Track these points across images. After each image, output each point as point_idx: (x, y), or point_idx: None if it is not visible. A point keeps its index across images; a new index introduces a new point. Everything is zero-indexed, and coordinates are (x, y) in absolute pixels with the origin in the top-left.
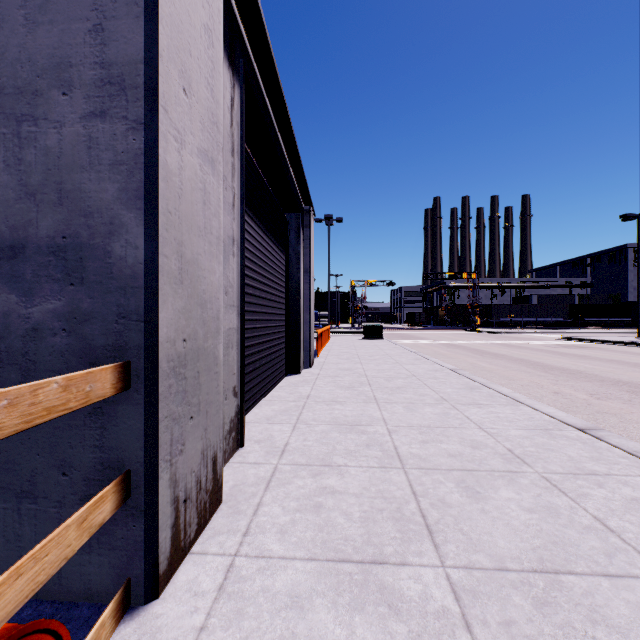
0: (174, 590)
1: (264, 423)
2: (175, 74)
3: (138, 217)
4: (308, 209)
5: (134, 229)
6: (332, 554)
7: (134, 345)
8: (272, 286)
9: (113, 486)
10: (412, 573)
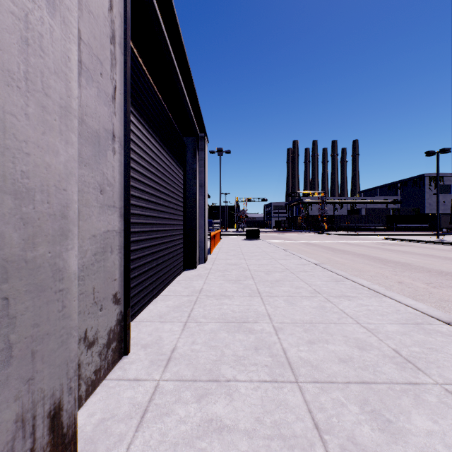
0: None
1: (156, 322)
2: None
3: None
4: (202, 136)
5: None
6: None
7: None
8: (170, 195)
9: None
10: None
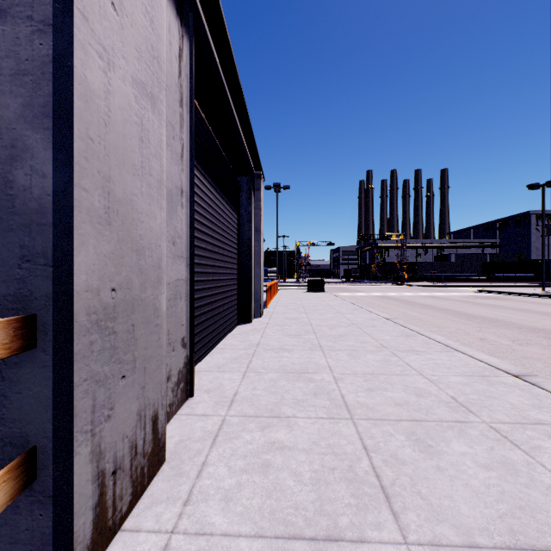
0: None
1: (215, 371)
2: None
3: (46, 139)
4: (258, 174)
5: (41, 153)
6: (281, 528)
7: (41, 295)
8: (224, 242)
9: (4, 473)
10: None
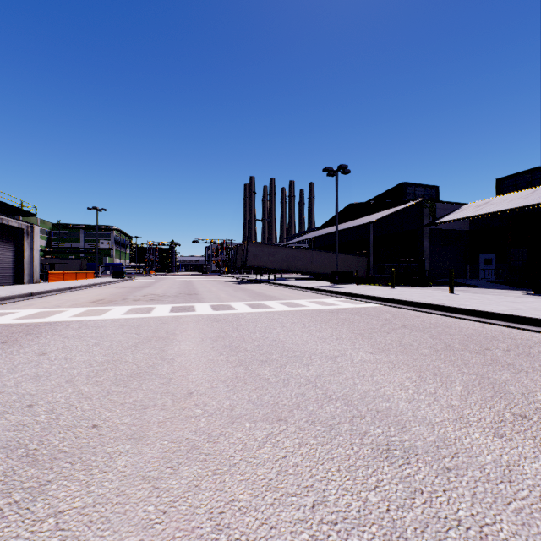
0: None
1: None
2: None
3: None
4: (33, 226)
5: None
6: None
7: None
8: (3, 256)
9: None
10: None
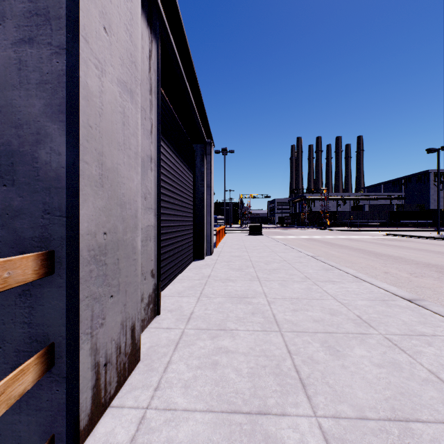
0: (93, 442)
1: (176, 296)
2: (96, 13)
3: (61, 128)
4: (209, 142)
5: (57, 138)
6: (226, 406)
7: (57, 237)
8: (183, 196)
9: (35, 359)
10: (291, 423)
